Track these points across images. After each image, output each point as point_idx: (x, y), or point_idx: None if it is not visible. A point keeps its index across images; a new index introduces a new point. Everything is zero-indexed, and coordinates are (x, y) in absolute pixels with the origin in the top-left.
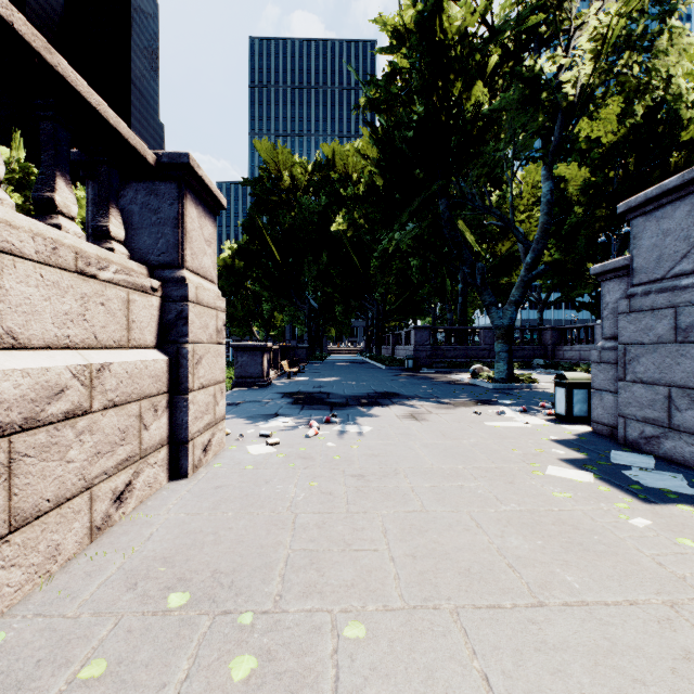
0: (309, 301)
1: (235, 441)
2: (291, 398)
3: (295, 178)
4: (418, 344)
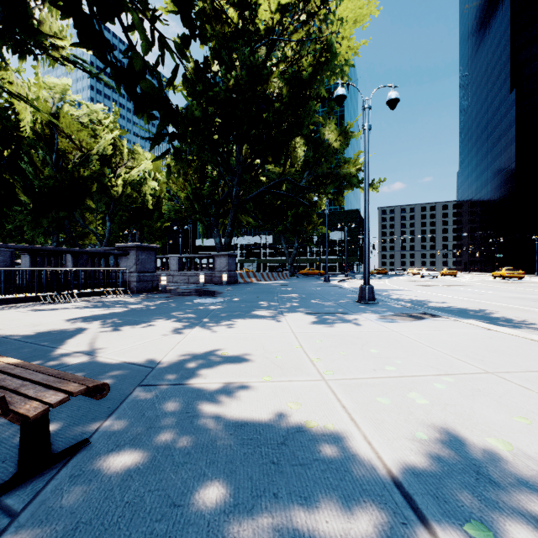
0: None
1: None
2: None
3: None
4: None
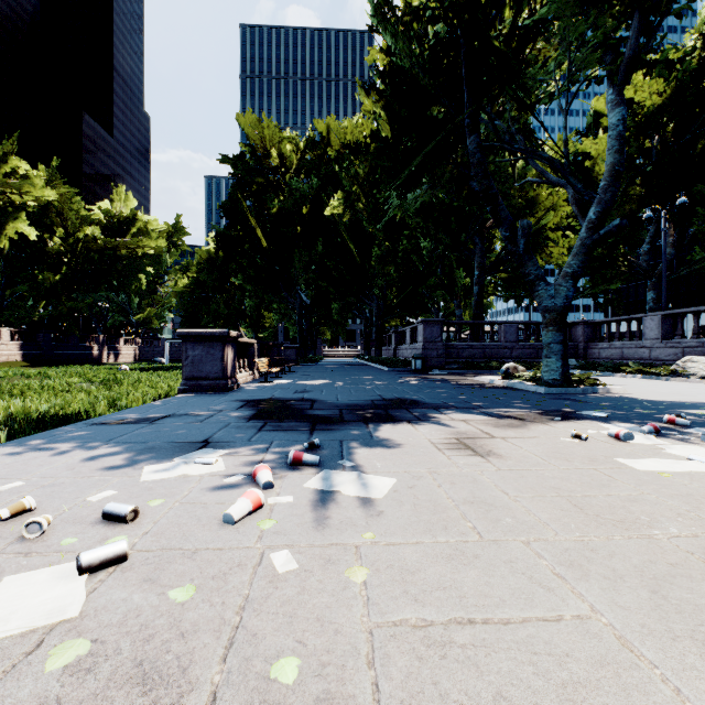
0: (300, 296)
1: (8, 546)
2: (252, 409)
3: (284, 156)
4: (427, 341)
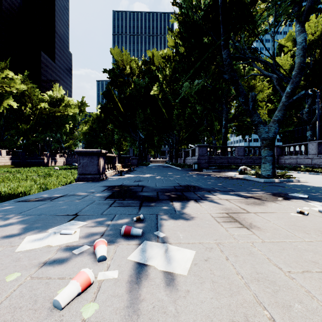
0: (139, 134)
1: None
2: (110, 191)
3: (132, 68)
4: (200, 155)
